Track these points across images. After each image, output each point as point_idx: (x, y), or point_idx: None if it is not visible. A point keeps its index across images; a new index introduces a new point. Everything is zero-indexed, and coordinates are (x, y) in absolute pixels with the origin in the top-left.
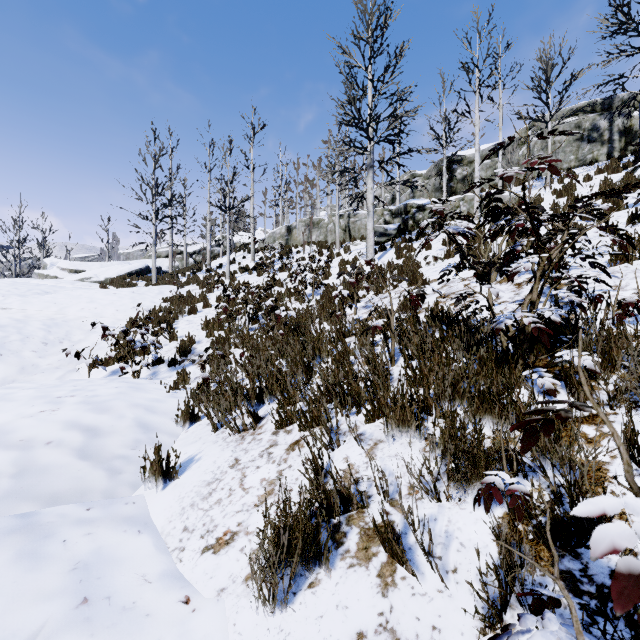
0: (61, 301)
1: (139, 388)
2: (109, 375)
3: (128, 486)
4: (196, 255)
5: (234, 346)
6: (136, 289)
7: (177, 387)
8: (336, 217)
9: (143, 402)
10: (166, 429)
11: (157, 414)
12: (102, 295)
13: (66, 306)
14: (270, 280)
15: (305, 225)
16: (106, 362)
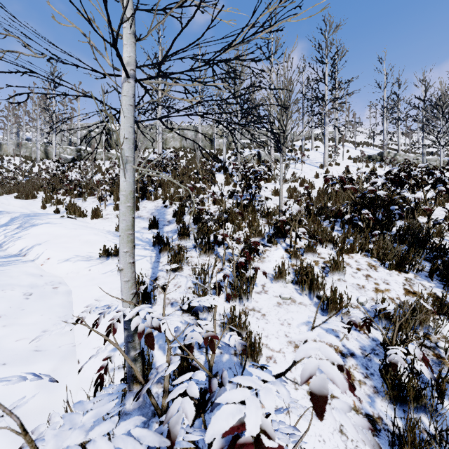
0: None
1: None
2: None
3: None
4: None
5: None
6: None
7: None
8: (38, 146)
9: None
10: None
11: None
12: None
13: None
14: None
15: (14, 144)
16: None
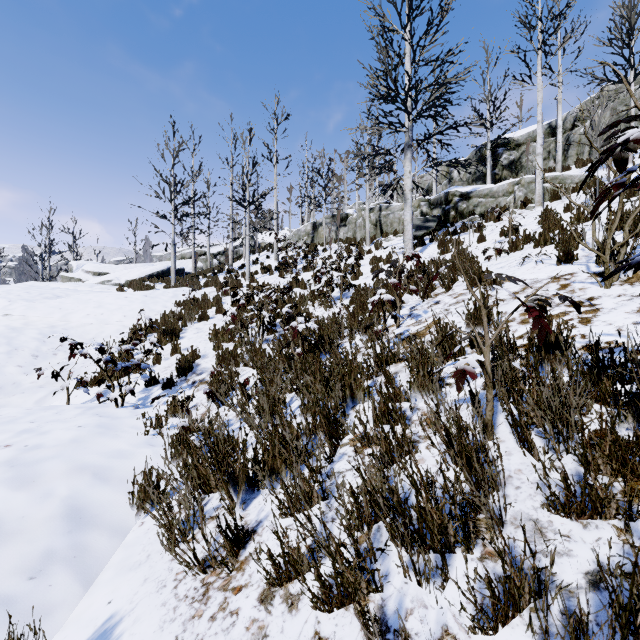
0: (67, 306)
1: (110, 427)
2: (95, 398)
3: None
4: (220, 256)
5: (243, 364)
6: (149, 292)
7: (161, 425)
8: (366, 210)
9: (96, 460)
10: (111, 518)
11: (109, 484)
12: (112, 299)
13: (71, 312)
14: (292, 281)
15: (332, 221)
16: (95, 381)
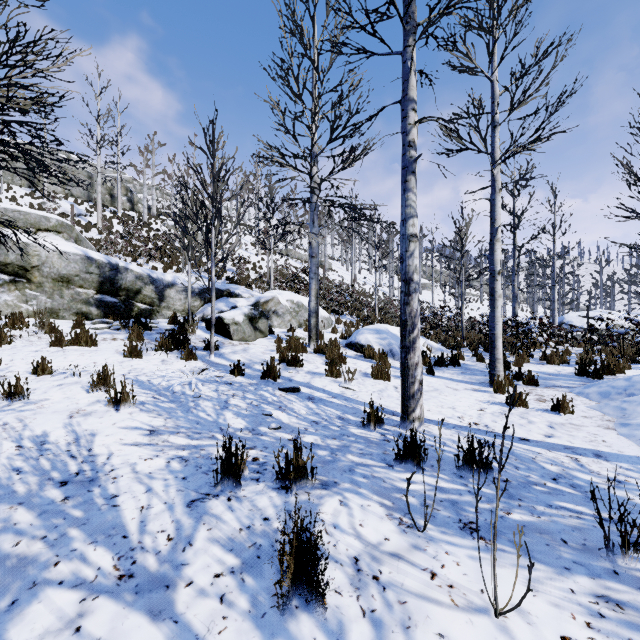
0: None
1: None
2: None
3: None
4: None
5: None
6: None
7: None
8: None
9: None
10: None
11: None
12: None
13: None
14: None
15: None
16: None
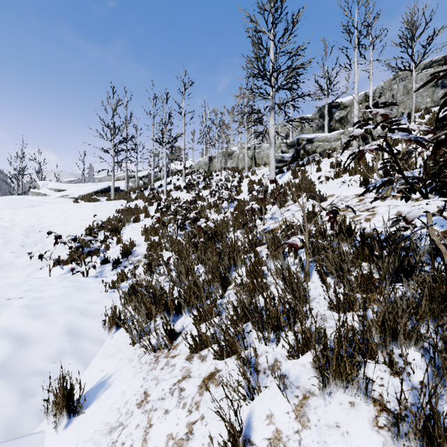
0: (41, 212)
1: (82, 288)
2: (67, 272)
3: (35, 414)
4: (145, 178)
5: (165, 249)
6: (97, 203)
7: (115, 286)
8: (245, 149)
9: (79, 305)
10: (93, 334)
11: (89, 317)
12: (72, 208)
13: (44, 216)
14: (195, 196)
15: (222, 155)
16: (66, 261)
